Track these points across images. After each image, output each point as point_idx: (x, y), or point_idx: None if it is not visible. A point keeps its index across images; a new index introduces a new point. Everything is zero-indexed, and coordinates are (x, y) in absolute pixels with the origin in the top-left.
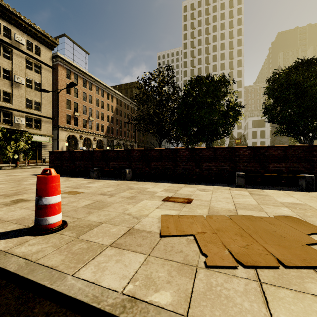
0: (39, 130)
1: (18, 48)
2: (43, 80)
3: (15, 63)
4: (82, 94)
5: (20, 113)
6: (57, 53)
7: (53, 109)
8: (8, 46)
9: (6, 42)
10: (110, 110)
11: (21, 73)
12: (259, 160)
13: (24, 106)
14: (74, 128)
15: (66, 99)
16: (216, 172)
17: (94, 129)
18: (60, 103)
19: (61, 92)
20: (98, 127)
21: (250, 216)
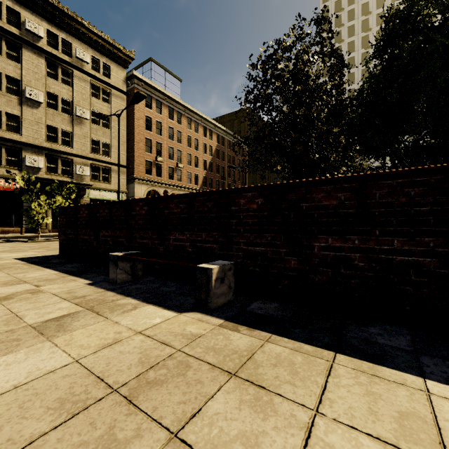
0: (108, 184)
1: (81, 69)
2: (114, 112)
3: (76, 90)
4: (167, 130)
5: (83, 160)
6: (132, 72)
7: (128, 154)
8: (68, 66)
9: (65, 61)
10: (208, 152)
11: (85, 103)
12: None
13: (88, 150)
14: (155, 180)
15: (145, 139)
16: None
17: (185, 181)
18: (136, 144)
19: (138, 128)
20: (191, 177)
21: None
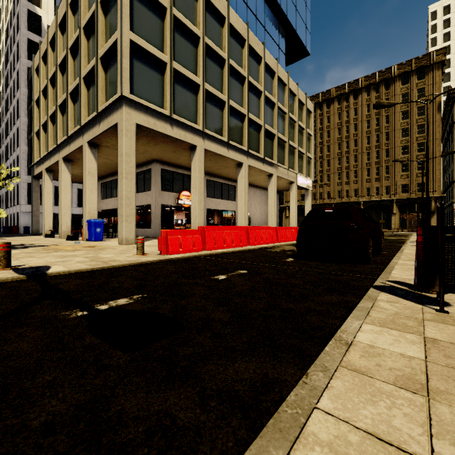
0: None
1: None
2: None
3: None
4: None
5: None
6: None
7: None
8: None
9: None
10: None
11: None
12: None
13: None
14: None
15: None
16: None
17: None
18: None
19: None
20: None
21: None
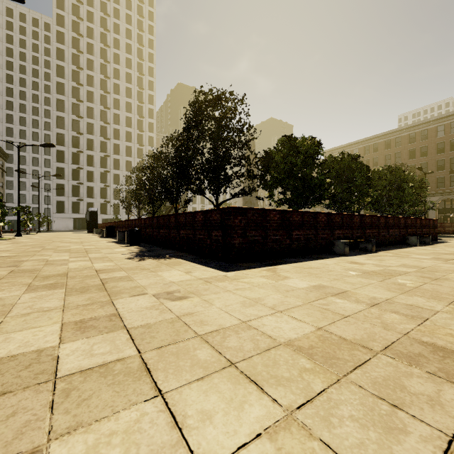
0: None
1: None
2: None
3: None
4: None
5: None
6: None
7: None
8: None
9: None
10: None
11: None
12: (406, 227)
13: None
14: None
15: None
16: (394, 237)
17: None
18: None
19: None
20: None
21: None
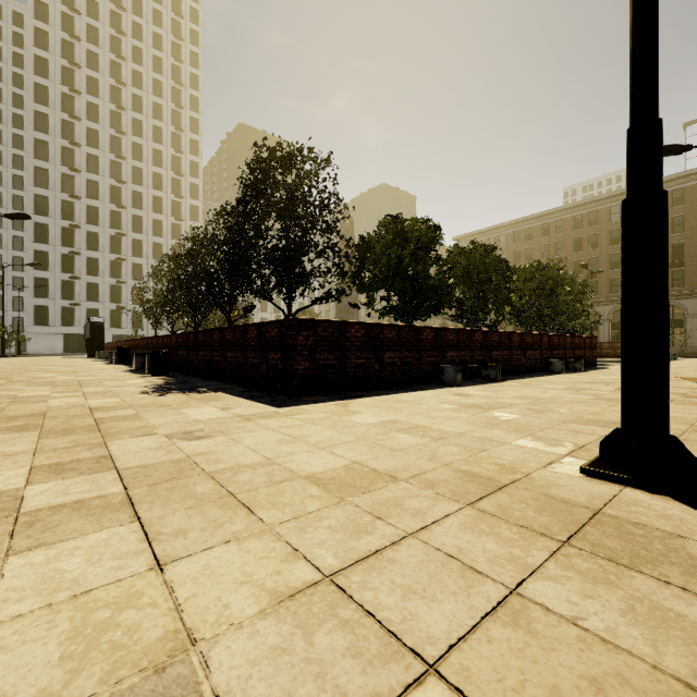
0: None
1: None
2: None
3: None
4: None
5: None
6: None
7: None
8: None
9: None
10: None
11: None
12: (551, 347)
13: None
14: None
15: None
16: (533, 361)
17: None
18: None
19: None
20: None
21: (682, 379)
